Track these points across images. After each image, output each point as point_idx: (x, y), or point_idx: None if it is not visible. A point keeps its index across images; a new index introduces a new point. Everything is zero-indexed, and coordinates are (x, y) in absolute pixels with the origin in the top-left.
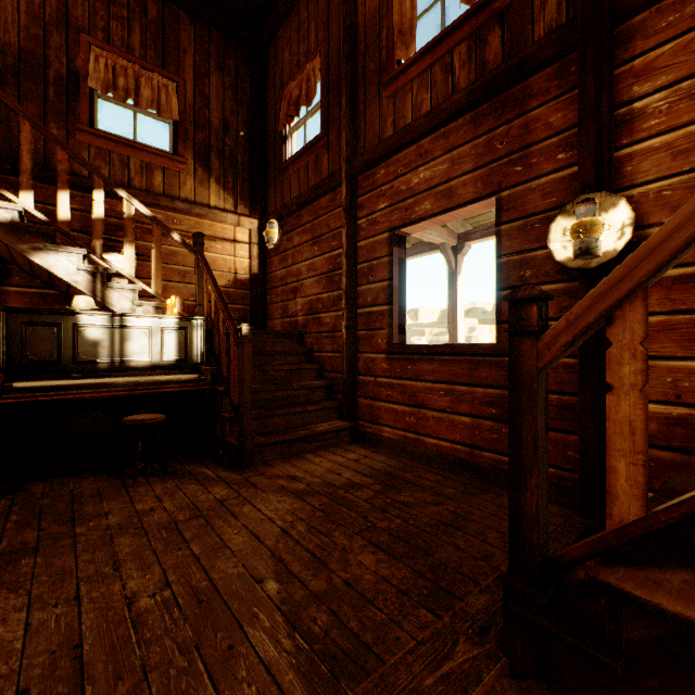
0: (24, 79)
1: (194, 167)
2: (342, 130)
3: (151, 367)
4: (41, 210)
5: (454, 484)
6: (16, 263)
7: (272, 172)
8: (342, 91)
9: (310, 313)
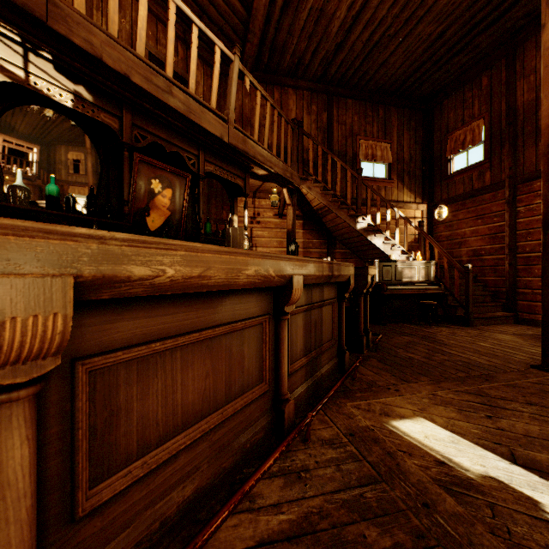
0: None
1: (397, 183)
2: (505, 162)
3: (416, 283)
4: None
5: None
6: (341, 240)
7: (437, 178)
8: (505, 141)
9: (473, 256)
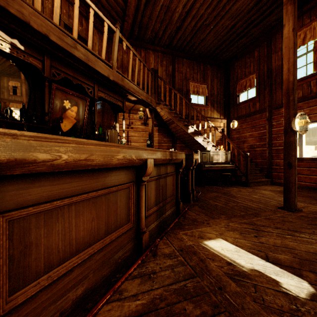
0: None
1: (210, 107)
2: (266, 97)
3: (220, 163)
4: None
5: (312, 192)
6: (180, 139)
7: (232, 105)
8: (266, 86)
9: (250, 148)
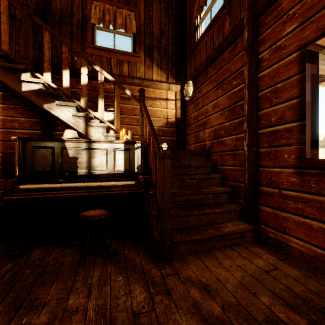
0: (63, 25)
1: (144, 59)
2: None
3: (107, 175)
4: (70, 91)
5: None
6: (57, 119)
7: (188, 53)
8: None
9: (214, 138)
